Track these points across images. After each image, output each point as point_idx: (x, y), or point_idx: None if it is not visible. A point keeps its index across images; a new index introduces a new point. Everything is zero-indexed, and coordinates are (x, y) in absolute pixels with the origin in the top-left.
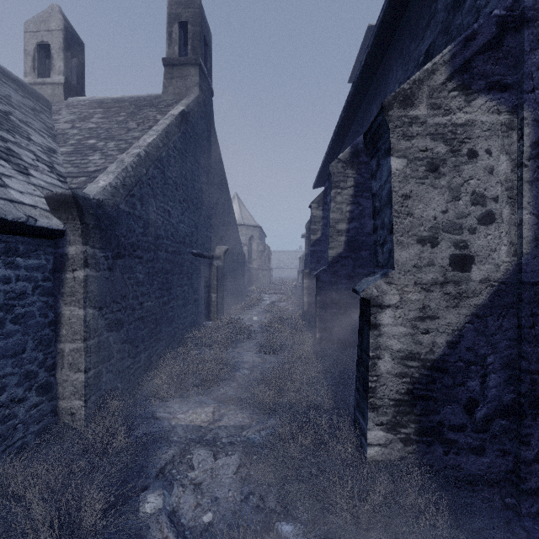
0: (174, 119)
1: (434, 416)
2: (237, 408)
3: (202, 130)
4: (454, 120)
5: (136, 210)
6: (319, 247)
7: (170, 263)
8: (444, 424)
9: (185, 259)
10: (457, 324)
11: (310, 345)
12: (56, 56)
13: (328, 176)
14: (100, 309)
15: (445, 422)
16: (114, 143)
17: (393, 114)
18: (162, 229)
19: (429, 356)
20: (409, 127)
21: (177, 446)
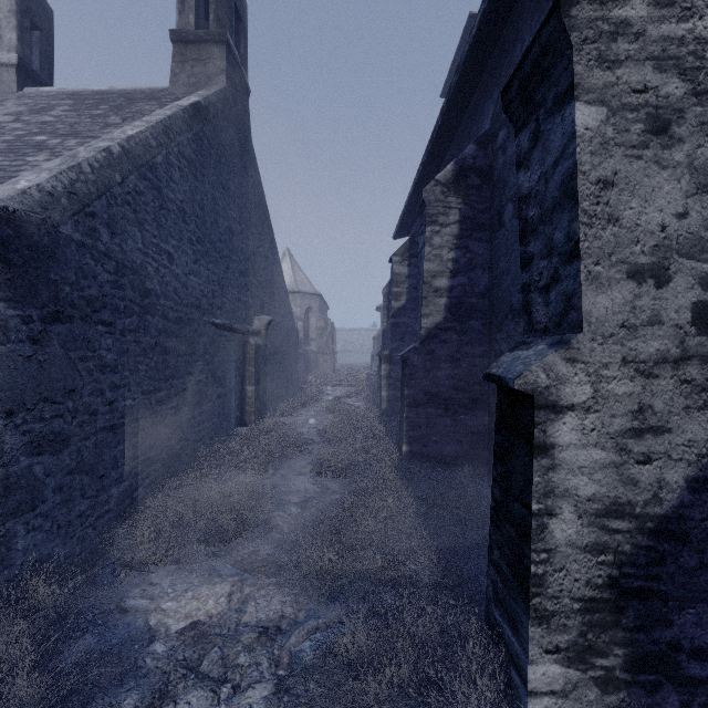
0: (181, 110)
1: (663, 631)
2: (273, 583)
3: (231, 142)
4: (699, 31)
5: (100, 241)
6: (404, 318)
7: (172, 336)
8: (681, 647)
9: (201, 333)
10: (707, 443)
11: (394, 464)
12: (4, 23)
13: (419, 207)
14: (10, 415)
15: (684, 642)
16: (78, 141)
17: (580, 15)
18: (155, 281)
19: (651, 509)
20: (611, 43)
21: (148, 681)
